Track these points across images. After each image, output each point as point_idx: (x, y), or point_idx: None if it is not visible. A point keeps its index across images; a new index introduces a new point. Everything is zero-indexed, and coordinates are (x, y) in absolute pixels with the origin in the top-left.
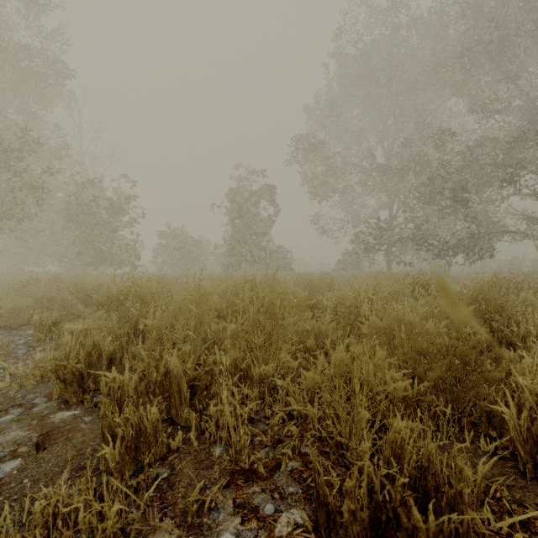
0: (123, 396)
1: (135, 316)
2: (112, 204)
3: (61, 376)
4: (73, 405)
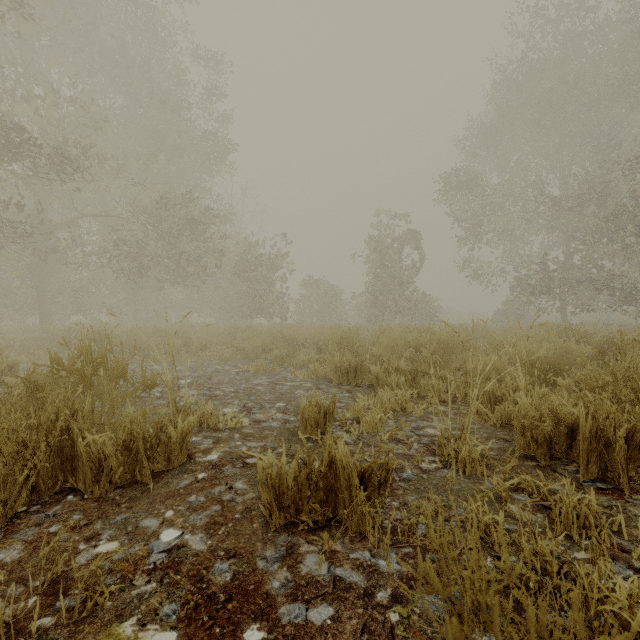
0: (378, 377)
1: (354, 348)
2: (266, 261)
3: (341, 371)
4: (346, 385)
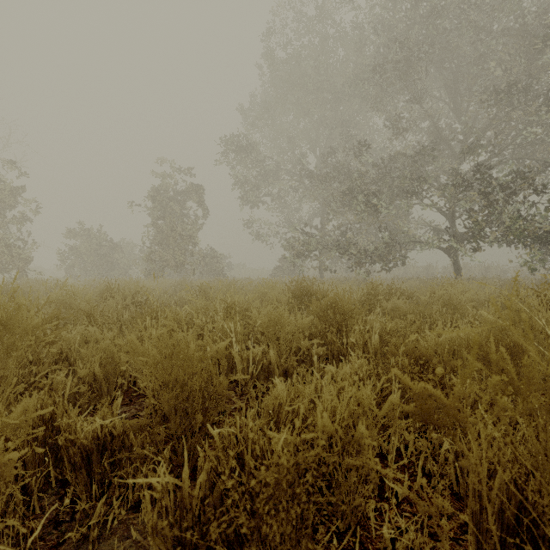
0: None
1: None
2: None
3: None
4: None
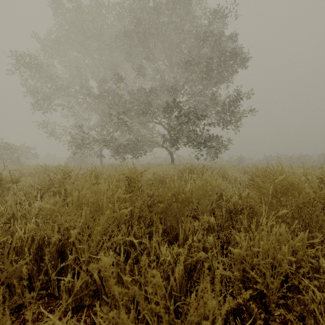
0: None
1: None
2: None
3: None
4: None
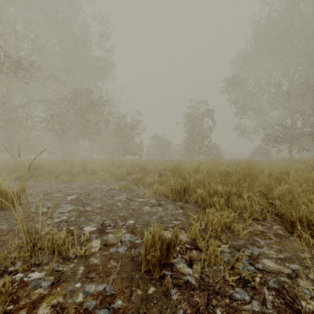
0: (202, 197)
1: (182, 175)
2: (131, 125)
3: (175, 191)
4: (178, 201)
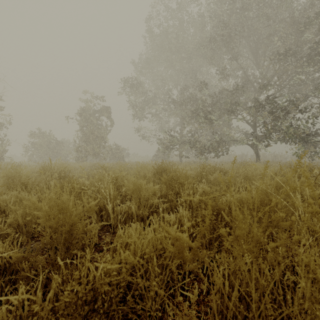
0: None
1: None
2: None
3: None
4: None
